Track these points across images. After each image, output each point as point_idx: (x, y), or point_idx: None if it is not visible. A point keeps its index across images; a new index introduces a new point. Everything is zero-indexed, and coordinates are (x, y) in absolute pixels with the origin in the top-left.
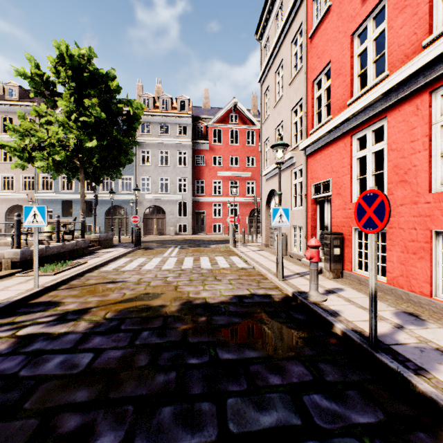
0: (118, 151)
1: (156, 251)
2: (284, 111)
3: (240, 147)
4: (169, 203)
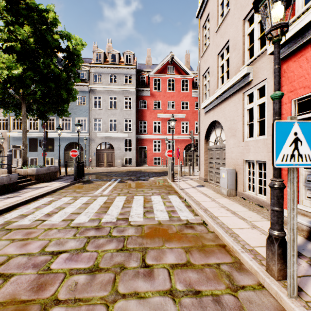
0: (58, 87)
1: (92, 186)
2: (232, 26)
3: (176, 93)
4: (117, 140)
